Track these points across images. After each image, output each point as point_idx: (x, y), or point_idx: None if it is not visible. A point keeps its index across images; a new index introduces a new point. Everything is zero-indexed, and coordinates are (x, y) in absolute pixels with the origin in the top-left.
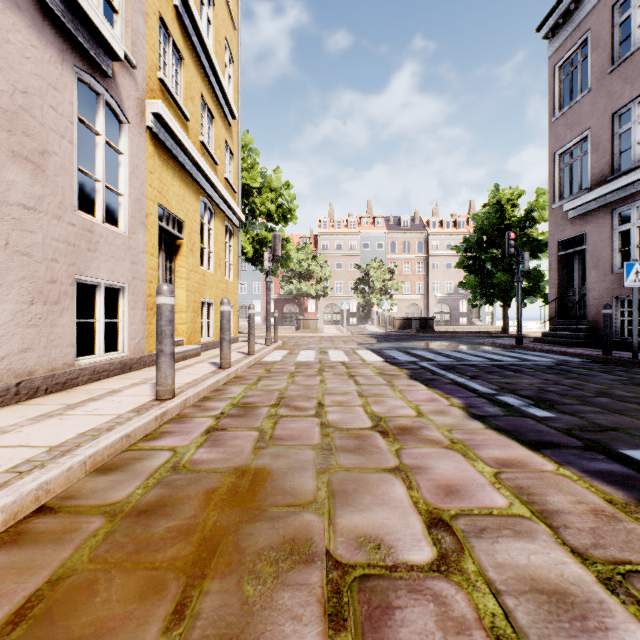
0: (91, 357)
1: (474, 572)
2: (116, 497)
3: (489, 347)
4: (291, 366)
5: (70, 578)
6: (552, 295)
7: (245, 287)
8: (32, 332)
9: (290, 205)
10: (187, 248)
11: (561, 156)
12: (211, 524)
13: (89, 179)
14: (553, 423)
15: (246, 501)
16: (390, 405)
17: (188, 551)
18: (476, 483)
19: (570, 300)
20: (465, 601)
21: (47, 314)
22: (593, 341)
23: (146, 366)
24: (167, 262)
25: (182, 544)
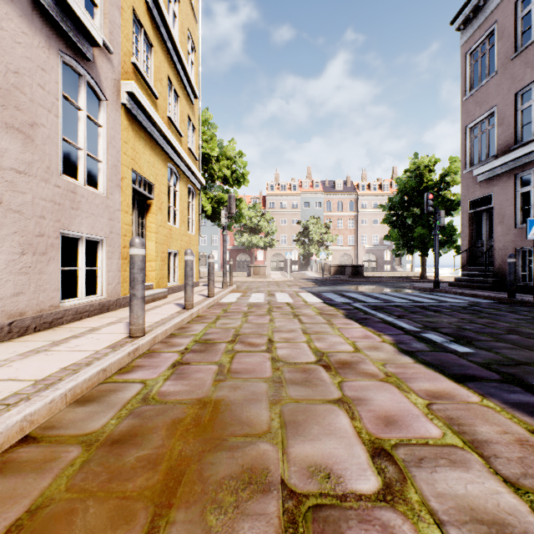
0: (74, 300)
1: (417, 502)
2: (92, 427)
3: (411, 290)
4: (244, 307)
5: (48, 507)
6: (464, 246)
7: (205, 239)
8: (23, 279)
9: (243, 171)
10: (156, 207)
11: (471, 129)
12: (177, 453)
13: (73, 148)
14: (473, 358)
15: (208, 431)
16: (330, 341)
17: (156, 480)
18: (411, 414)
19: (479, 250)
20: (412, 532)
21: (36, 263)
22: (499, 285)
23: (121, 307)
24: (139, 218)
25: (151, 473)
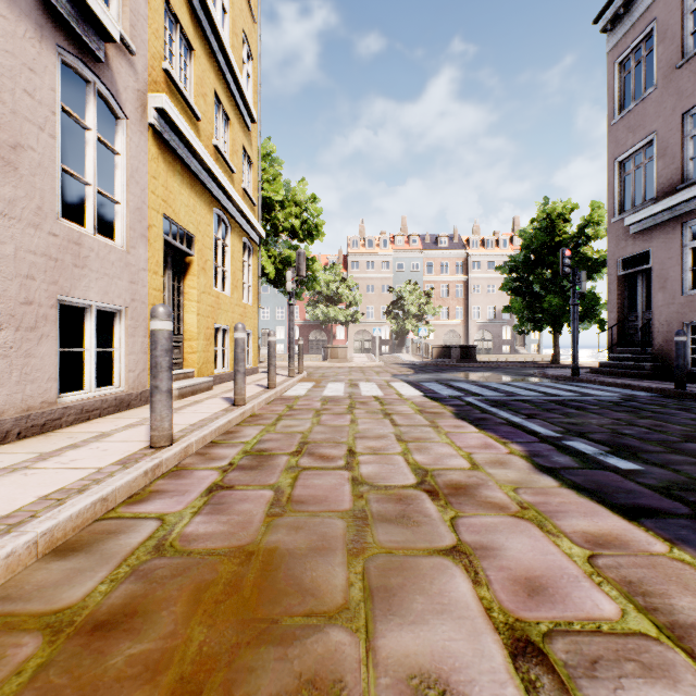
0: (79, 393)
1: None
2: (69, 598)
3: (541, 379)
4: (317, 402)
5: None
6: (611, 320)
7: (267, 312)
8: (0, 364)
9: (316, 220)
10: (198, 266)
11: (622, 163)
12: (195, 649)
13: (82, 185)
14: (643, 479)
15: (249, 606)
16: (436, 453)
17: None
18: (566, 574)
19: (632, 326)
20: None
21: (20, 342)
22: (660, 372)
23: (148, 402)
24: (175, 282)
25: (146, 690)
